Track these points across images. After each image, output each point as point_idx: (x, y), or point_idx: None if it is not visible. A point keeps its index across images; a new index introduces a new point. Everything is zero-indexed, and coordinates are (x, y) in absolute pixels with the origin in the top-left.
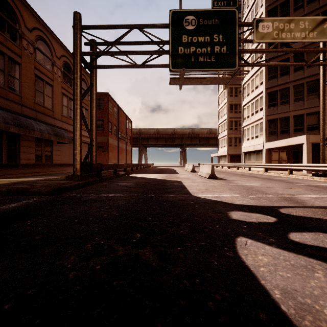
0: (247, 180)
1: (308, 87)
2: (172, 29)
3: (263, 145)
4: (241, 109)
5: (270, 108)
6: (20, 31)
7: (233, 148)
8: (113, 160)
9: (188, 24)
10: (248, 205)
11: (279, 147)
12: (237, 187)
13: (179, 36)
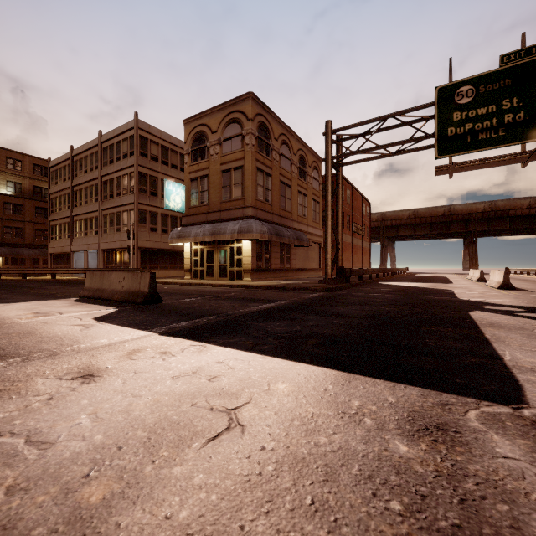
0: None
1: None
2: (438, 109)
3: None
4: None
5: None
6: (271, 145)
7: None
8: (346, 263)
9: (461, 97)
10: (513, 305)
11: None
12: (531, 297)
13: (448, 115)
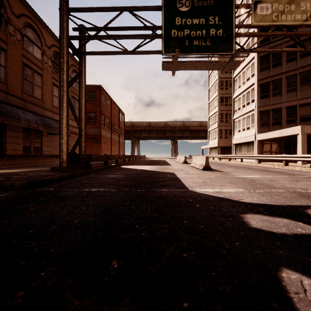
0: (244, 172)
1: (301, 78)
2: (165, 11)
3: (255, 137)
4: (232, 101)
5: (262, 99)
6: (5, 16)
7: (224, 140)
8: (106, 151)
9: (181, 5)
10: (262, 204)
11: (271, 138)
12: (237, 179)
13: (172, 18)
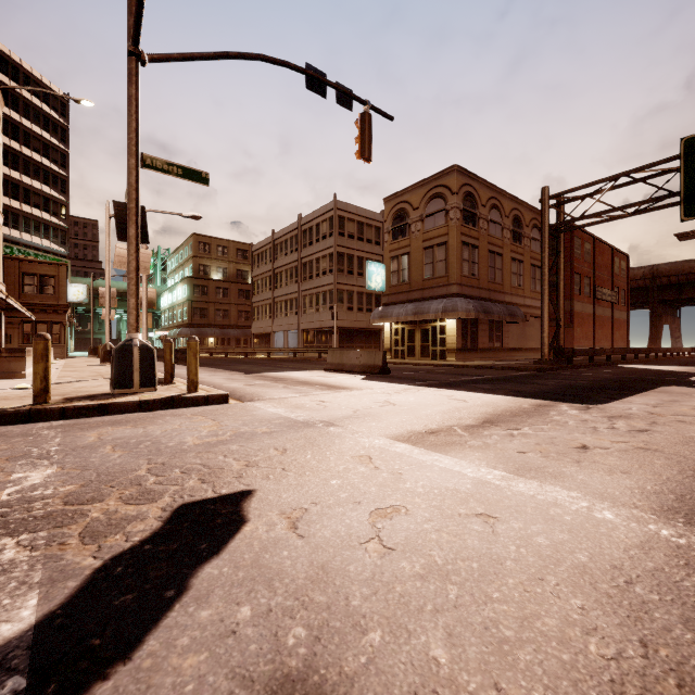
0: None
1: None
2: (685, 164)
3: None
4: None
5: None
6: (478, 213)
7: None
8: (583, 341)
9: None
10: None
11: None
12: None
13: None
